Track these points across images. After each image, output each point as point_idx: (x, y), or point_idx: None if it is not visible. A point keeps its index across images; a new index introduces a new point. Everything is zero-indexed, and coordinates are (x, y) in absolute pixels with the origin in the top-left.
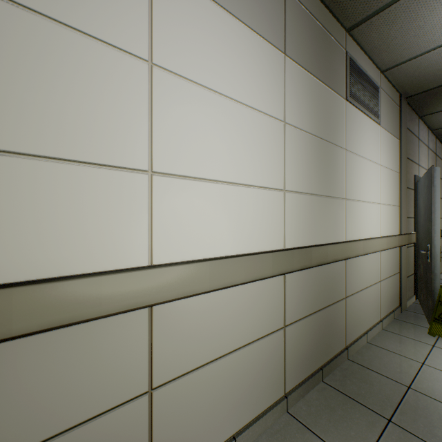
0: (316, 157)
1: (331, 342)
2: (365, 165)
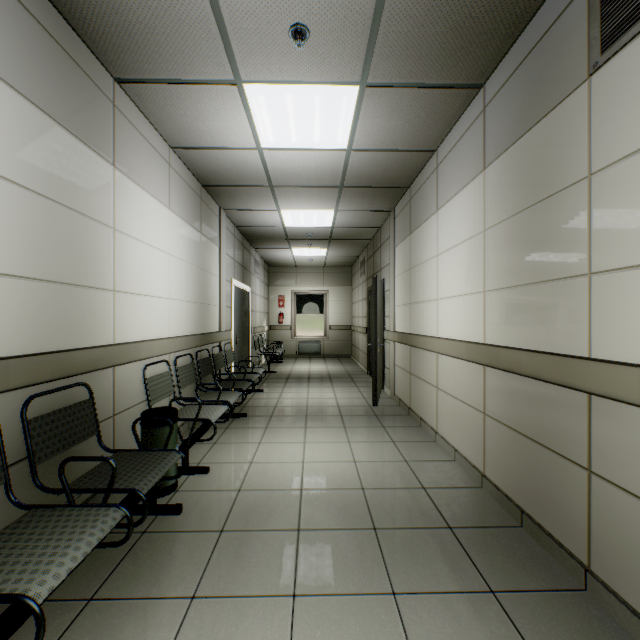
0: (519, 239)
1: (546, 504)
2: None
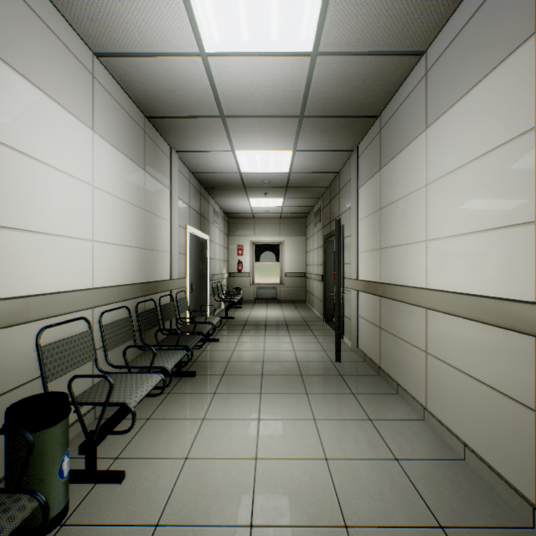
0: None
1: None
2: None
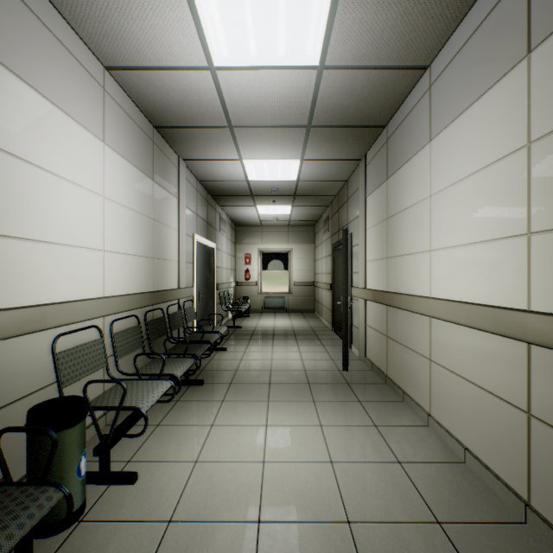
0: None
1: None
2: None
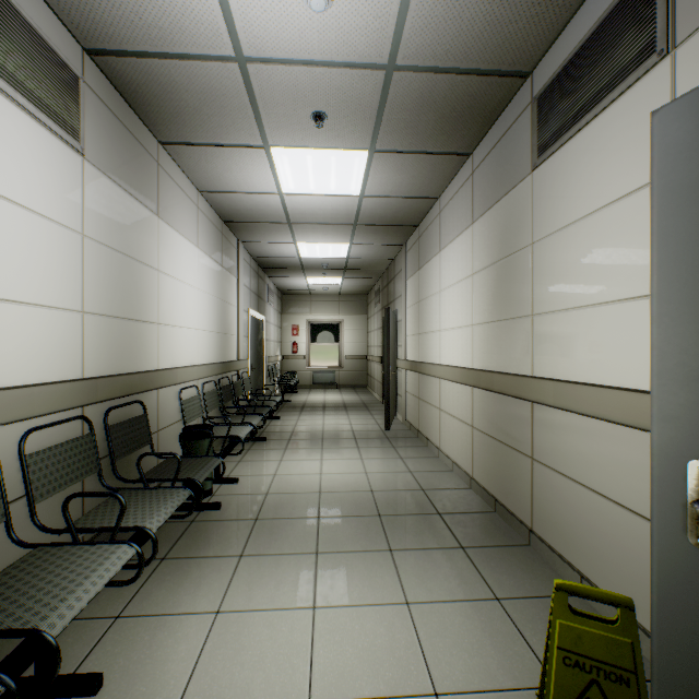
0: (494, 284)
1: (509, 490)
2: (587, 230)
